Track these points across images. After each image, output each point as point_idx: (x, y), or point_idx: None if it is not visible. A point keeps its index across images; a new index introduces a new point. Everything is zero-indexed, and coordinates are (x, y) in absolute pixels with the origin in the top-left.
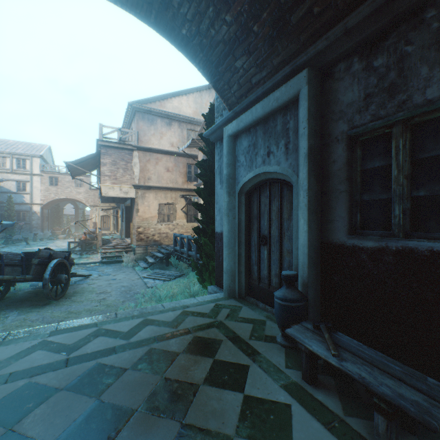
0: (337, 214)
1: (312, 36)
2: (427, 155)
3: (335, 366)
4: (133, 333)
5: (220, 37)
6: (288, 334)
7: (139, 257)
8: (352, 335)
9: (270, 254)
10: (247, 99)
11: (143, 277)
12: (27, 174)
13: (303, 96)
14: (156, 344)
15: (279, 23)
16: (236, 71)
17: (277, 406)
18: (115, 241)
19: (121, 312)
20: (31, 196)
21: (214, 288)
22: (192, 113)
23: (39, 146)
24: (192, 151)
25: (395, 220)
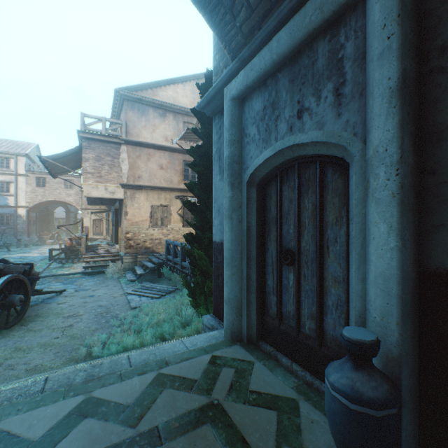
0: None
1: None
2: None
3: None
4: (46, 447)
5: None
6: None
7: (127, 267)
8: None
9: (300, 281)
10: (261, 30)
11: (127, 293)
12: (11, 175)
13: None
14: None
15: None
16: None
17: None
18: (102, 248)
19: (56, 376)
20: (16, 199)
21: (211, 319)
22: (189, 104)
23: (26, 145)
24: (189, 147)
25: None
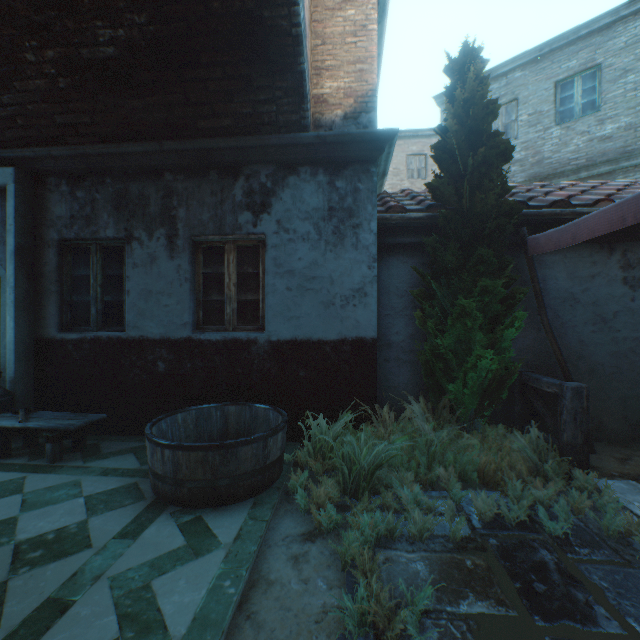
0: (50, 312)
1: (20, 139)
2: (113, 273)
3: (20, 427)
4: None
5: None
6: None
7: None
8: None
9: None
10: None
11: None
12: None
13: (11, 193)
14: None
15: None
16: None
17: None
18: None
19: None
20: None
21: None
22: None
23: None
24: None
25: (93, 317)
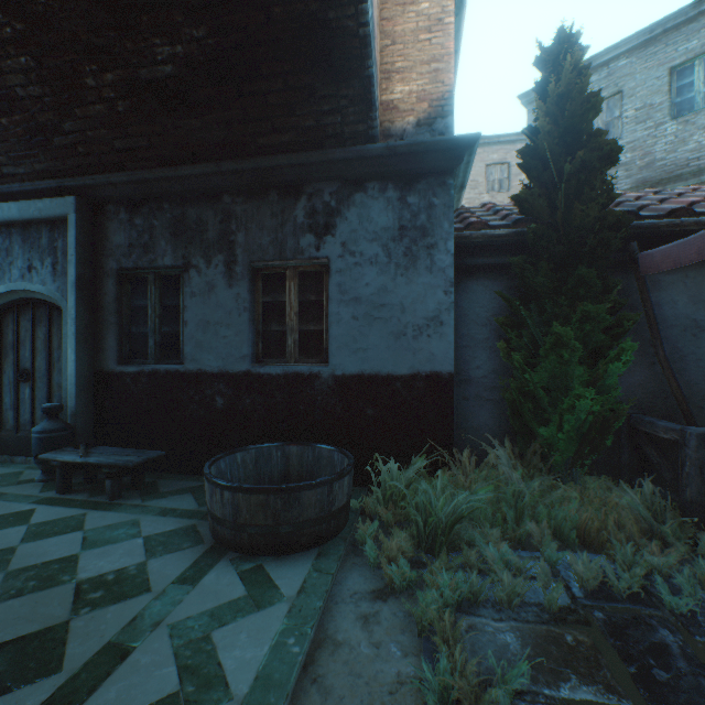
0: (109, 344)
1: (81, 167)
2: (170, 303)
3: (81, 462)
4: None
5: None
6: (42, 458)
7: None
8: None
9: (35, 392)
10: None
11: None
12: None
13: (72, 222)
14: None
15: (39, 135)
16: None
17: (20, 513)
18: None
19: None
20: None
21: None
22: None
23: None
24: None
25: (151, 349)
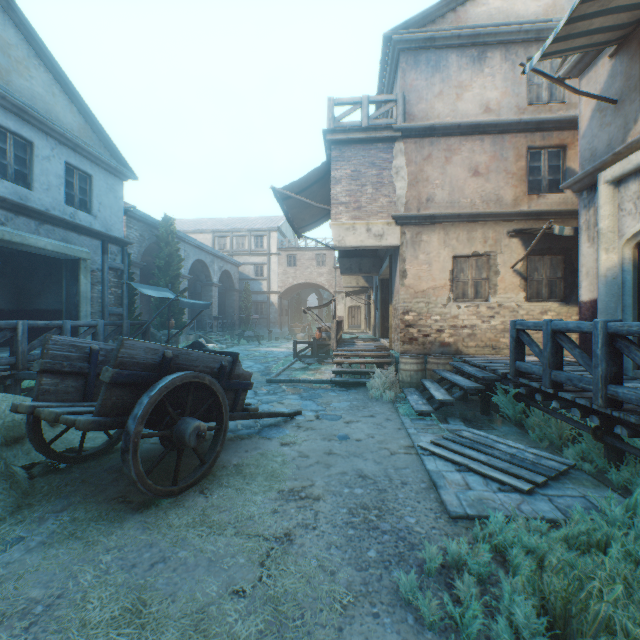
0: None
1: None
2: None
3: None
4: None
5: None
6: None
7: (406, 380)
8: None
9: None
10: None
11: (420, 447)
12: (264, 255)
13: None
14: None
15: None
16: None
17: None
18: (360, 343)
19: None
20: (268, 283)
21: None
22: (543, 13)
23: (278, 219)
24: (541, 113)
25: None
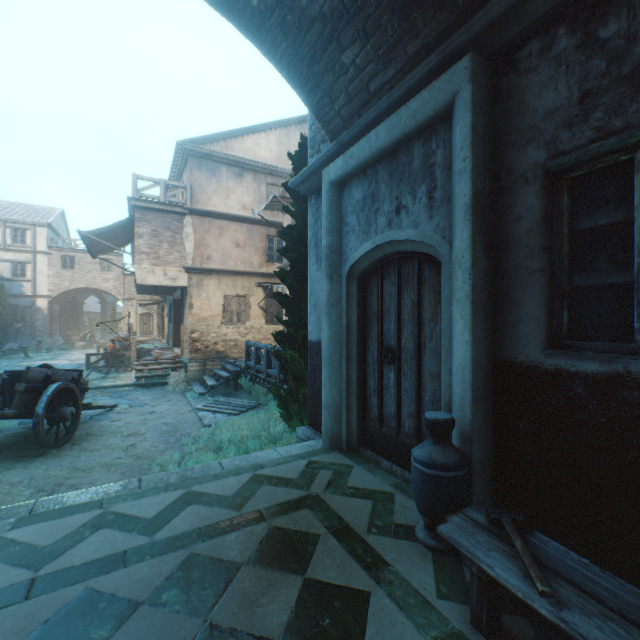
0: (526, 312)
1: None
2: None
3: (548, 619)
4: (162, 522)
5: (316, 9)
6: (443, 536)
7: (193, 377)
8: (554, 531)
9: (400, 379)
10: (361, 119)
11: (197, 409)
12: (27, 252)
13: (463, 103)
14: (201, 545)
15: None
16: (342, 70)
17: None
18: (157, 352)
19: (149, 477)
20: (34, 285)
21: (306, 431)
22: (275, 160)
23: (46, 210)
24: (274, 217)
25: None
